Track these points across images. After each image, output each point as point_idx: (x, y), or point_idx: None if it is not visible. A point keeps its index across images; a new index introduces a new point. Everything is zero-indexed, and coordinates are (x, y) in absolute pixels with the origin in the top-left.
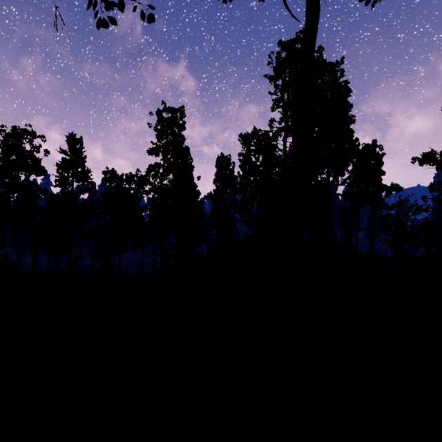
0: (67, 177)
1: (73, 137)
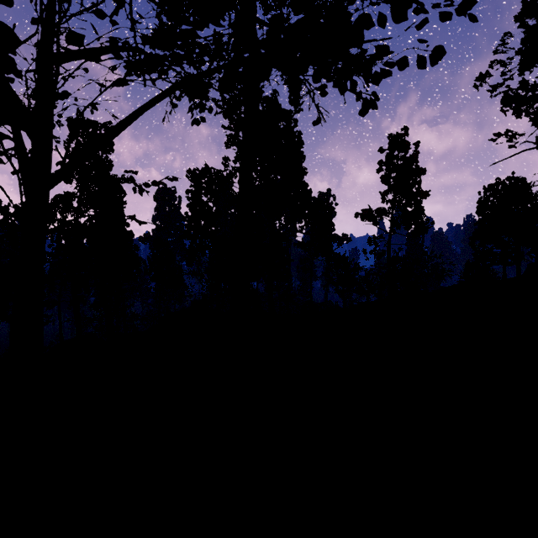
0: None
1: None
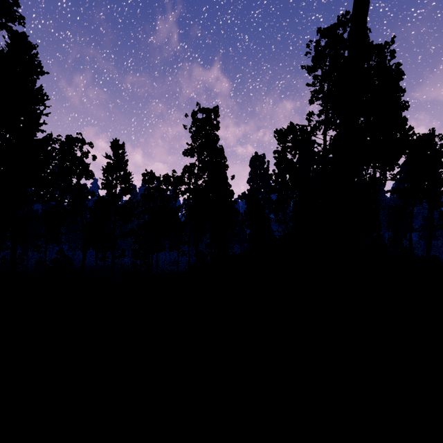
0: (111, 180)
1: (116, 143)
